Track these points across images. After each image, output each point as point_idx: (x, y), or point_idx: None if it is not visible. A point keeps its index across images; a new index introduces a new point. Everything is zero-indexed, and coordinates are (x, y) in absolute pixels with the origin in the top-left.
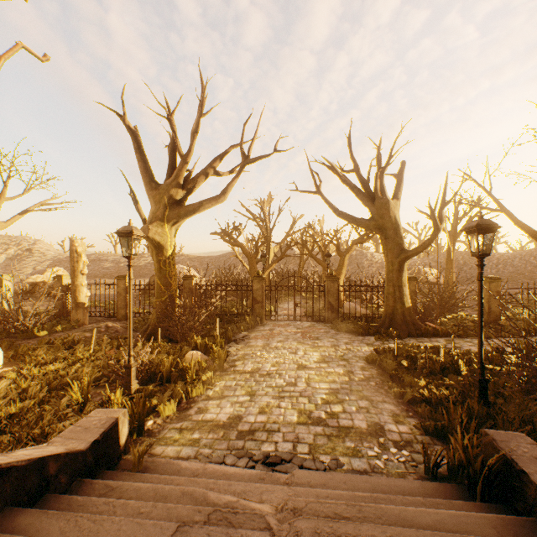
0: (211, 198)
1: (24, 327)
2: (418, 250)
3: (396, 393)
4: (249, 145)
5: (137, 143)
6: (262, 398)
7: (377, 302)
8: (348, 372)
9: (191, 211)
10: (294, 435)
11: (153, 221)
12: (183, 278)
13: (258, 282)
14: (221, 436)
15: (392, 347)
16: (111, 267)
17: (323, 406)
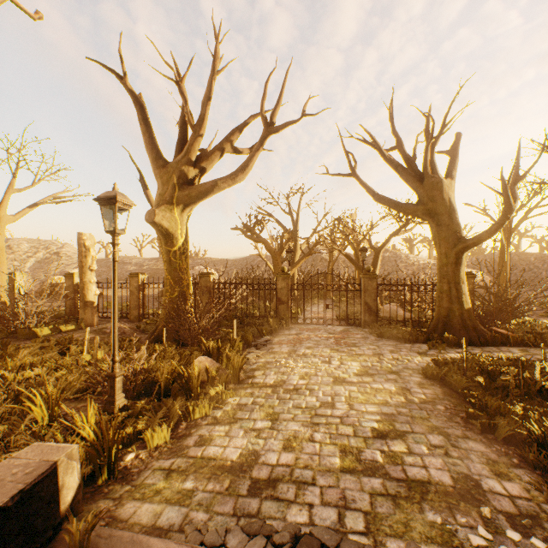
0: (227, 176)
1: (25, 327)
2: (481, 237)
3: (483, 424)
4: (272, 112)
5: (141, 113)
6: (287, 425)
7: (419, 305)
8: (402, 389)
9: (204, 191)
10: (339, 494)
11: (161, 204)
12: (199, 276)
13: (283, 280)
14: (226, 488)
15: (453, 358)
16: (134, 270)
17: (376, 441)
